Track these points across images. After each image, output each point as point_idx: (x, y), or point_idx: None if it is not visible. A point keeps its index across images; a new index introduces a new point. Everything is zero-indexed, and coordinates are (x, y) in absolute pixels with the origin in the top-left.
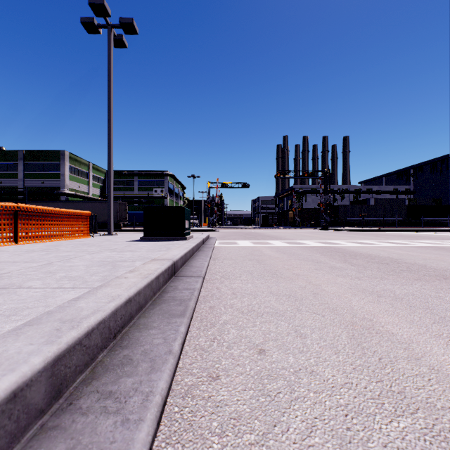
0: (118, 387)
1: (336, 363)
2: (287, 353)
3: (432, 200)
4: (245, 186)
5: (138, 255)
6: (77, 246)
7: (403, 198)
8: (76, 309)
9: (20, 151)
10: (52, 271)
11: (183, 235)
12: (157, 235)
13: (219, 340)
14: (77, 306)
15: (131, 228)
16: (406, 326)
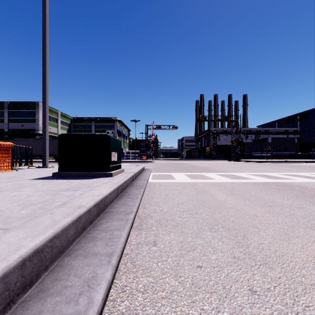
0: None
1: None
2: None
3: None
4: (174, 128)
5: None
6: None
7: (293, 137)
8: None
9: (5, 102)
10: None
11: (108, 170)
12: (75, 171)
13: None
14: None
15: None
16: None
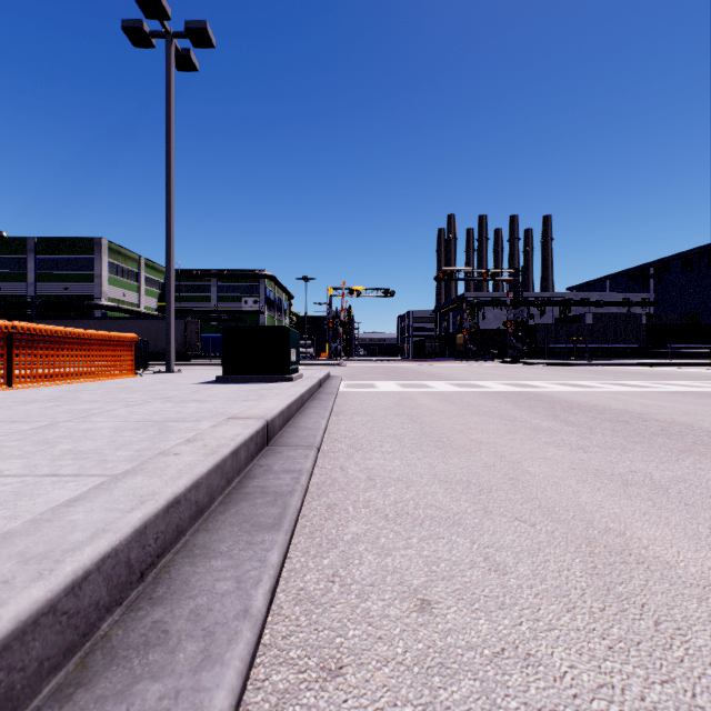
0: (127, 709)
1: (572, 633)
2: (474, 609)
3: (684, 317)
4: (388, 294)
5: (209, 409)
6: (111, 392)
7: (639, 313)
8: (64, 526)
9: (29, 238)
10: (51, 439)
11: (288, 373)
12: (245, 374)
13: (342, 579)
14: (67, 521)
15: (206, 360)
16: (688, 547)
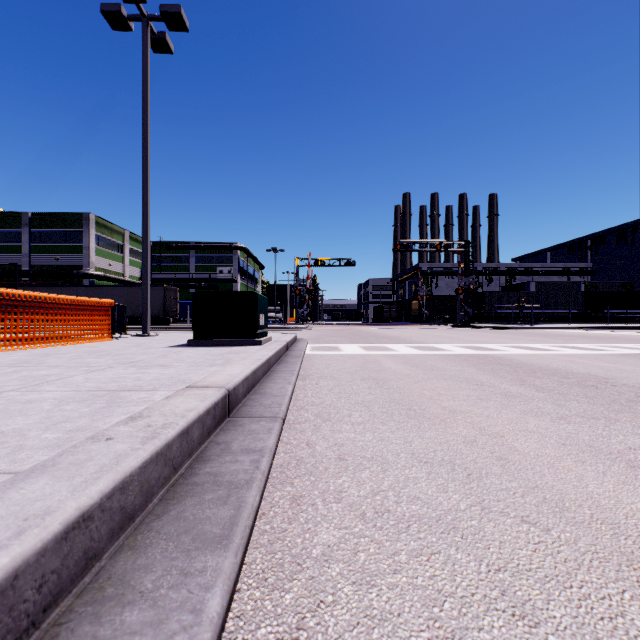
0: None
1: None
2: None
3: (619, 285)
4: (350, 264)
5: (170, 375)
6: (79, 356)
7: (578, 282)
8: None
9: (24, 213)
10: None
11: (256, 336)
12: (215, 337)
13: (311, 635)
14: None
15: (184, 324)
16: None
